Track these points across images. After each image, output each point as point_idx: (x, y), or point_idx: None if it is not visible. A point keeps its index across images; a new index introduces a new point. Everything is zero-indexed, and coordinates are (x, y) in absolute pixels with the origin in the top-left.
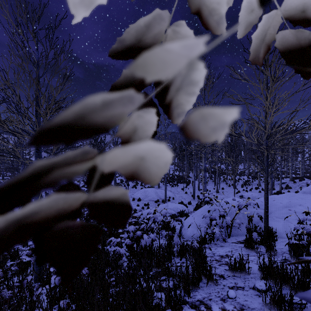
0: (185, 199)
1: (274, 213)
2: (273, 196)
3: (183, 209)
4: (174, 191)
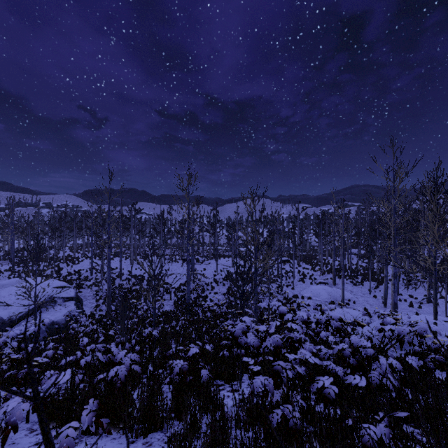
0: (372, 305)
1: None
2: None
3: (363, 318)
4: (357, 292)
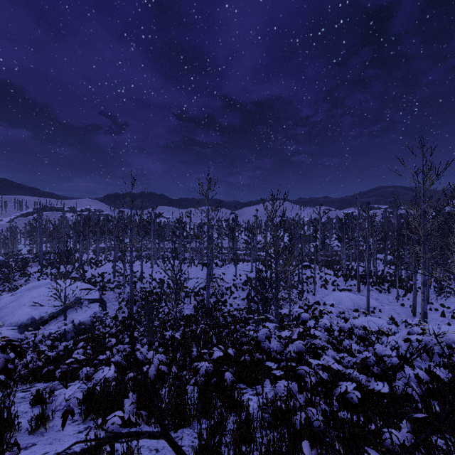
0: (400, 314)
1: None
2: None
3: (390, 327)
4: (383, 299)
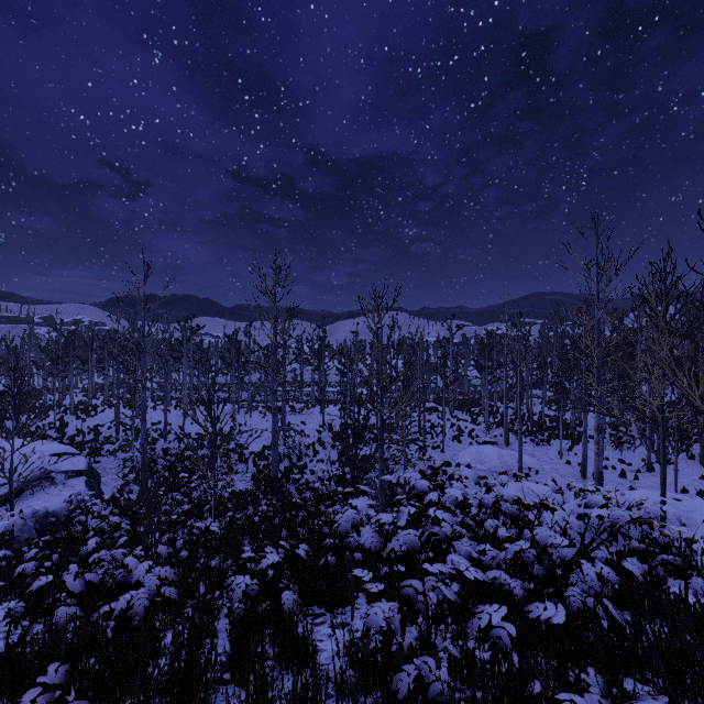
0: (564, 477)
1: (702, 526)
2: None
3: (552, 497)
4: (541, 456)
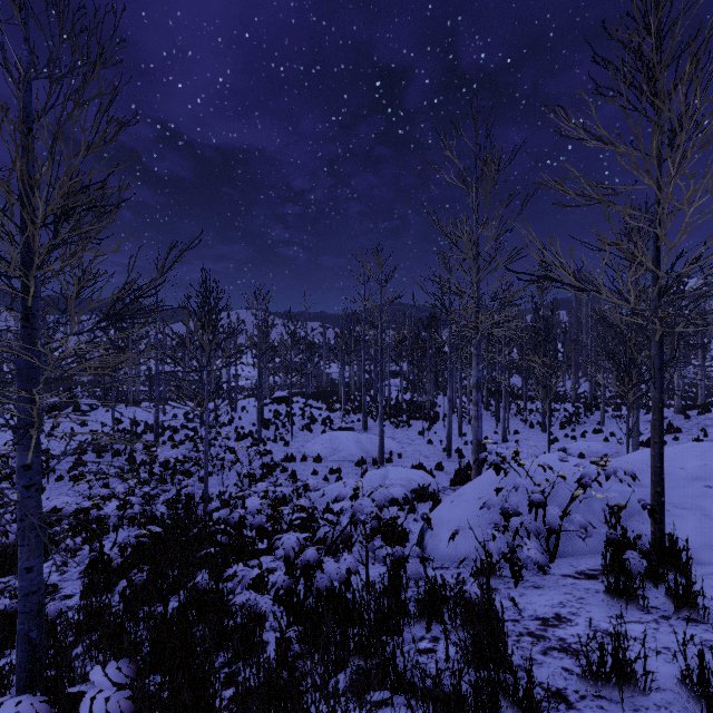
0: (429, 457)
1: (667, 495)
2: None
3: (425, 483)
4: (402, 438)
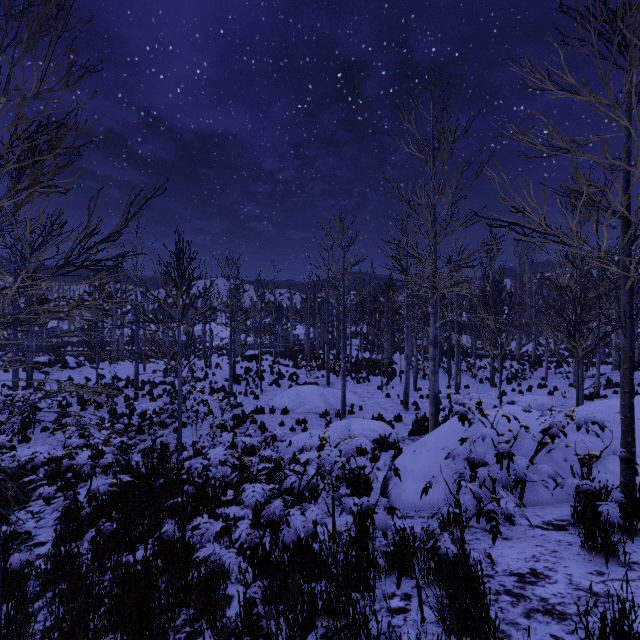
0: (388, 410)
1: None
2: (612, 402)
3: (385, 433)
4: (362, 392)
